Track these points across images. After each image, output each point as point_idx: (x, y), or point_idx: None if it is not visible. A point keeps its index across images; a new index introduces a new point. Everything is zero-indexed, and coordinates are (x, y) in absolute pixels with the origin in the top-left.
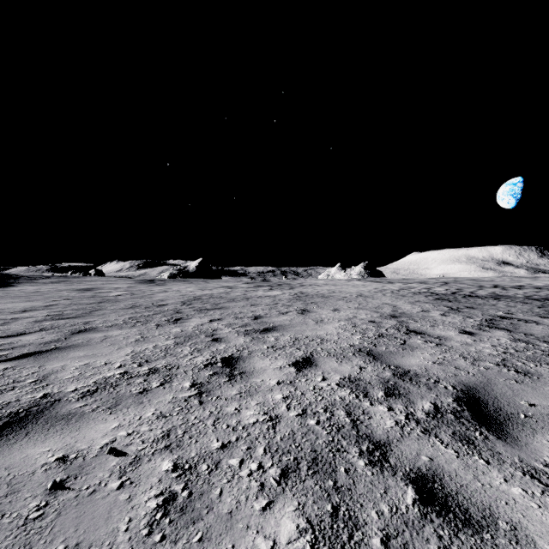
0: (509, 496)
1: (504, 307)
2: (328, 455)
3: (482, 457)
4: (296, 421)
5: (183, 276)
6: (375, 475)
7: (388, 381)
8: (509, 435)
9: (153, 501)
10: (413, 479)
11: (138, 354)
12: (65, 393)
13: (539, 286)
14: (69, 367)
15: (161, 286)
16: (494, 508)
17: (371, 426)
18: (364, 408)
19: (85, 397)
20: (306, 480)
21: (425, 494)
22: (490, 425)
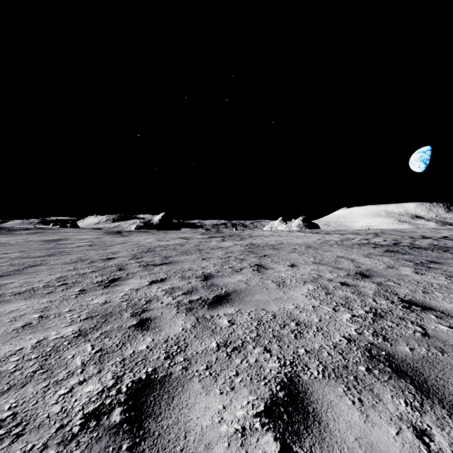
0: None
1: None
2: None
3: None
4: None
5: (147, 228)
6: None
7: None
8: None
9: None
10: None
11: None
12: None
13: None
14: None
15: (125, 237)
16: None
17: None
18: None
19: None
20: None
21: None
22: None
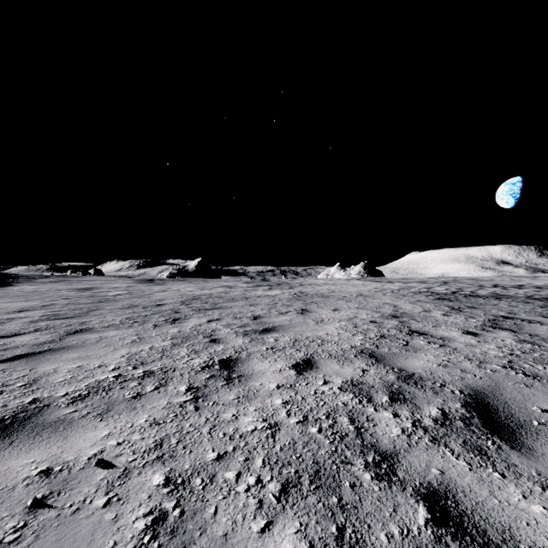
0: (529, 515)
1: (506, 307)
2: (332, 467)
3: (497, 470)
4: (297, 429)
5: (182, 276)
6: (382, 491)
7: (392, 384)
8: (523, 444)
9: (141, 521)
10: (424, 496)
11: (133, 356)
12: (55, 398)
13: (539, 286)
14: (61, 370)
15: (160, 285)
16: (514, 529)
17: (377, 435)
18: (368, 415)
19: (75, 402)
20: (308, 497)
21: (438, 513)
22: (502, 433)
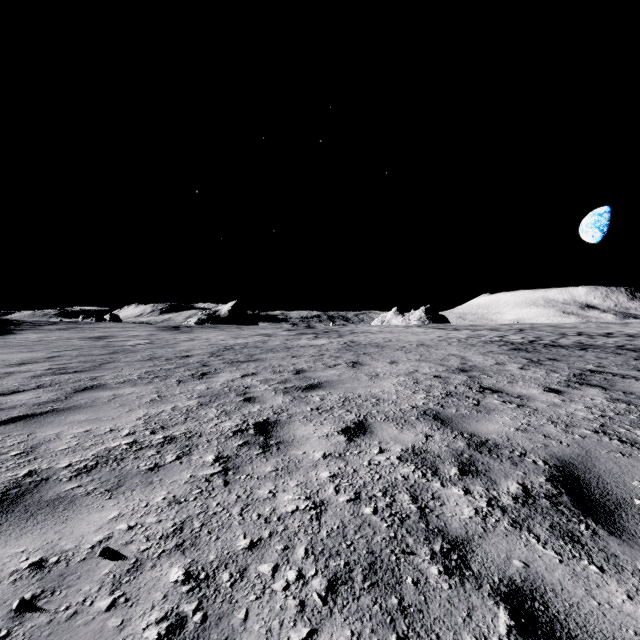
0: (637, 621)
1: (594, 359)
2: (390, 558)
3: (593, 562)
4: (347, 509)
5: (213, 322)
6: (453, 589)
7: (461, 453)
8: (624, 529)
9: (153, 629)
10: (505, 596)
11: (152, 418)
12: (56, 469)
13: (631, 334)
14: (65, 435)
15: (187, 333)
16: None
17: (444, 516)
18: (433, 491)
19: (80, 475)
20: (361, 597)
21: (523, 618)
22: (597, 514)
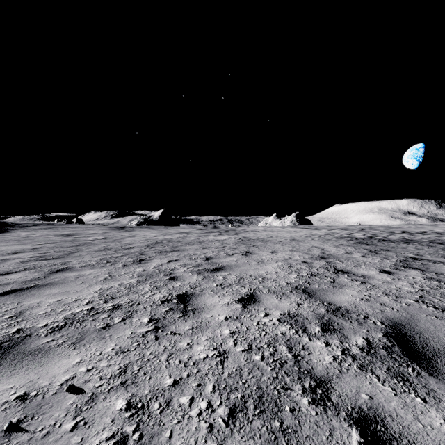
0: None
1: (414, 250)
2: (273, 392)
3: (418, 395)
4: (242, 357)
5: (148, 224)
6: (319, 415)
7: (323, 316)
8: (439, 371)
9: (104, 444)
10: (356, 420)
11: (105, 291)
12: (36, 328)
13: (439, 232)
14: (43, 303)
15: (130, 231)
16: None
17: (312, 362)
18: (303, 344)
19: (53, 332)
20: (253, 421)
21: (370, 437)
22: (420, 360)
